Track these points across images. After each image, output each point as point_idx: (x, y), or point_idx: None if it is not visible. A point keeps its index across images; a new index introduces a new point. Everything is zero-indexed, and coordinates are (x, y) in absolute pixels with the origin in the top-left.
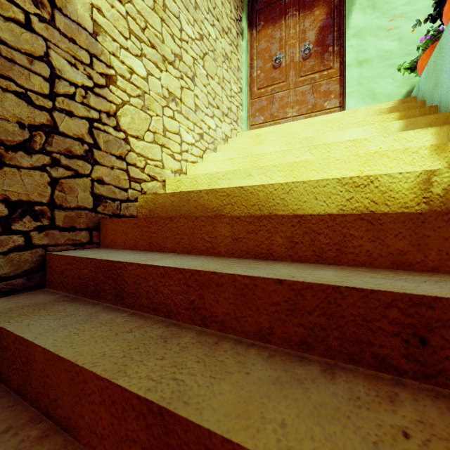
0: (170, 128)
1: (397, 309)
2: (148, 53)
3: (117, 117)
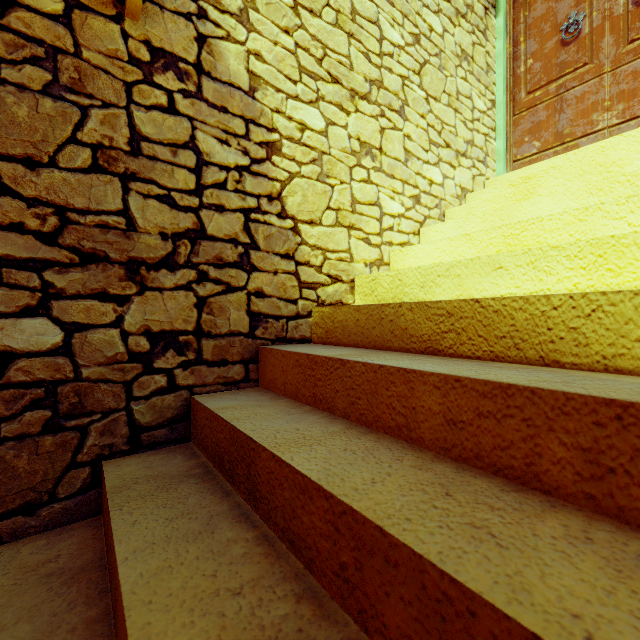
0: (363, 197)
1: None
2: (327, 94)
3: (282, 198)
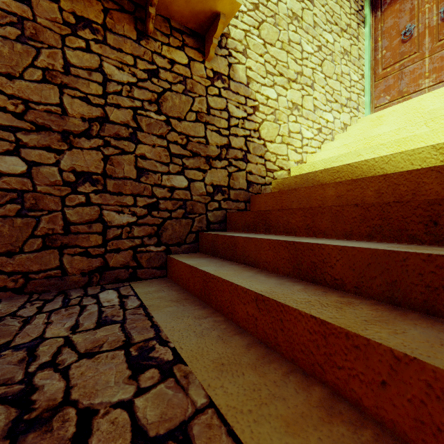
0: (293, 130)
1: (421, 208)
2: (277, 81)
3: (259, 131)
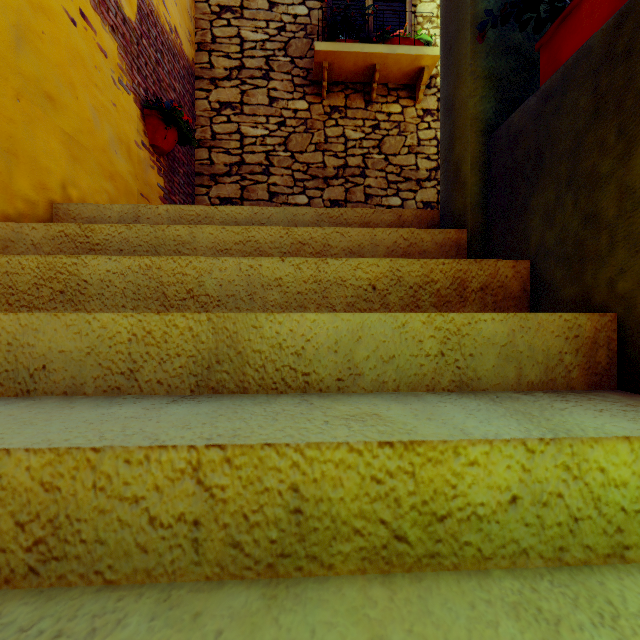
0: None
1: None
2: None
3: None
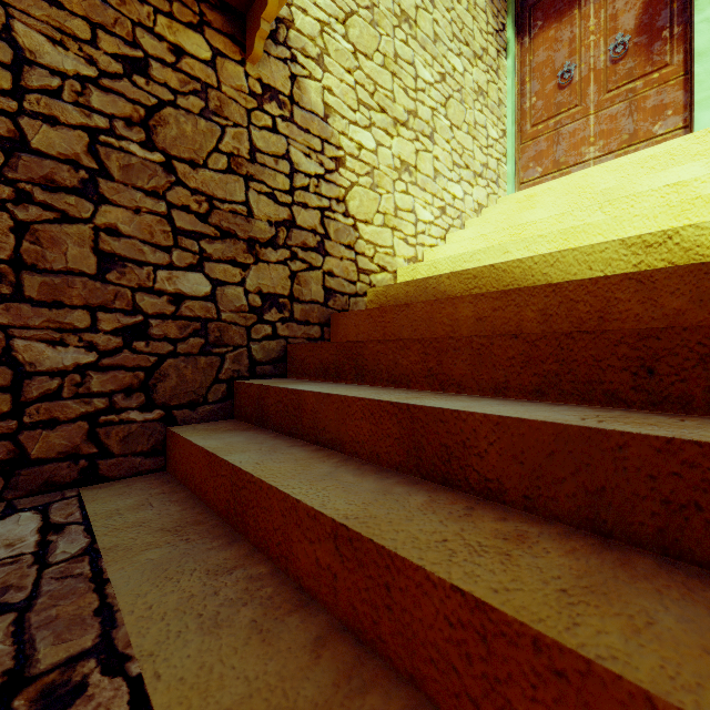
0: (402, 205)
1: (626, 345)
2: (377, 121)
3: (345, 202)
